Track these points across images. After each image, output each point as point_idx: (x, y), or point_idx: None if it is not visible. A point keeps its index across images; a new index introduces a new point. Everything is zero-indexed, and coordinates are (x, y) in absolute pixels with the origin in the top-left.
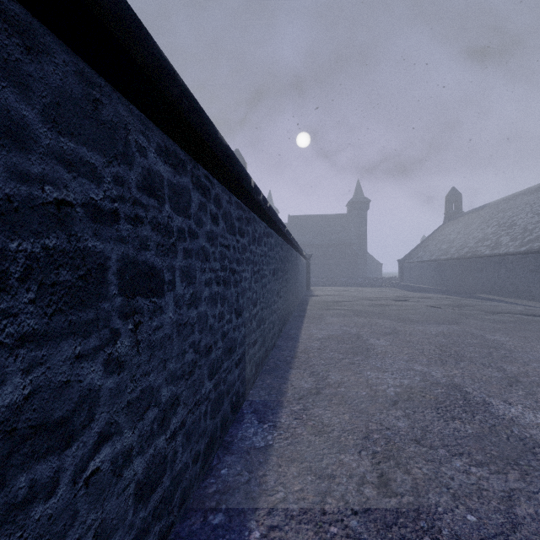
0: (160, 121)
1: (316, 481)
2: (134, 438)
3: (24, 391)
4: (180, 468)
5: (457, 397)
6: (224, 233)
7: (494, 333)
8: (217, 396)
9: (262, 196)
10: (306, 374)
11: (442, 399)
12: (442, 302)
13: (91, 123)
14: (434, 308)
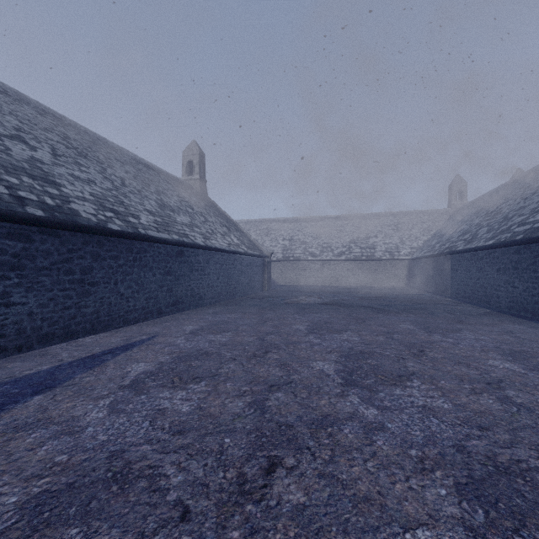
0: (457, 254)
1: (444, 299)
2: (456, 284)
3: (452, 275)
4: (459, 293)
5: (415, 302)
6: (466, 262)
7: (362, 311)
8: (464, 291)
9: (470, 249)
10: (464, 304)
11: (419, 302)
12: (263, 379)
13: (454, 259)
14: (352, 343)
